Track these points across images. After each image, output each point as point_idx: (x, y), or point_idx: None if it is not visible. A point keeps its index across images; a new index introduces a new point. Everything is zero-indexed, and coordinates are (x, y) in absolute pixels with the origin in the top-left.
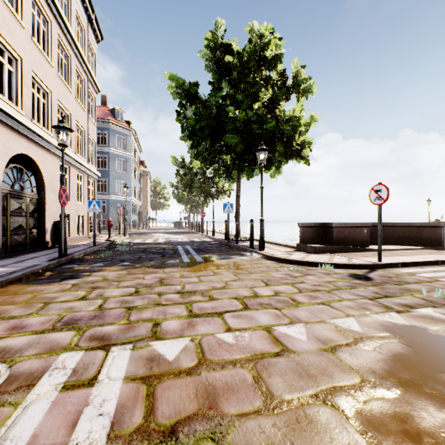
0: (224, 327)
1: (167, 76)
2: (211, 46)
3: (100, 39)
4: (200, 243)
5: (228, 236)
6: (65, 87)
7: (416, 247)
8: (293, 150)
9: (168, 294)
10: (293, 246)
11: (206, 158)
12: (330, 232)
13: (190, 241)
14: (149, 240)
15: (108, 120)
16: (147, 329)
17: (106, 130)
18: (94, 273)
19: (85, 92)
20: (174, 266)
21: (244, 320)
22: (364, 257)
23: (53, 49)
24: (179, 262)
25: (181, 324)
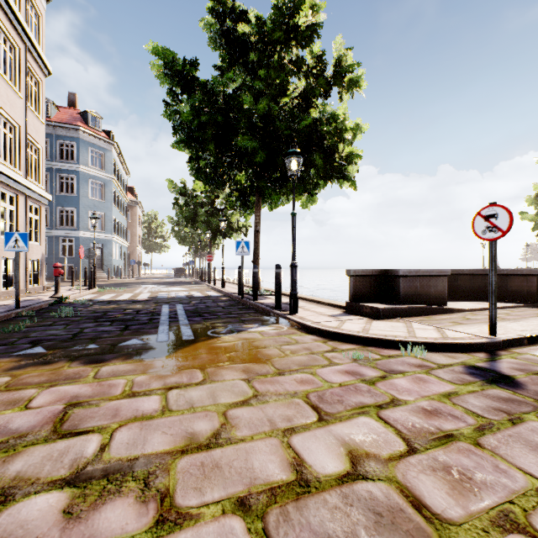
0: None
1: (150, 48)
2: (218, 11)
3: None
4: (201, 299)
5: (242, 290)
6: None
7: (509, 305)
8: (335, 166)
9: (33, 494)
10: (340, 305)
11: (211, 178)
12: (395, 284)
13: (186, 297)
14: (125, 295)
15: (77, 127)
16: None
17: (74, 140)
18: None
19: (20, 66)
20: (129, 356)
21: None
22: (458, 325)
23: None
24: (145, 343)
25: None
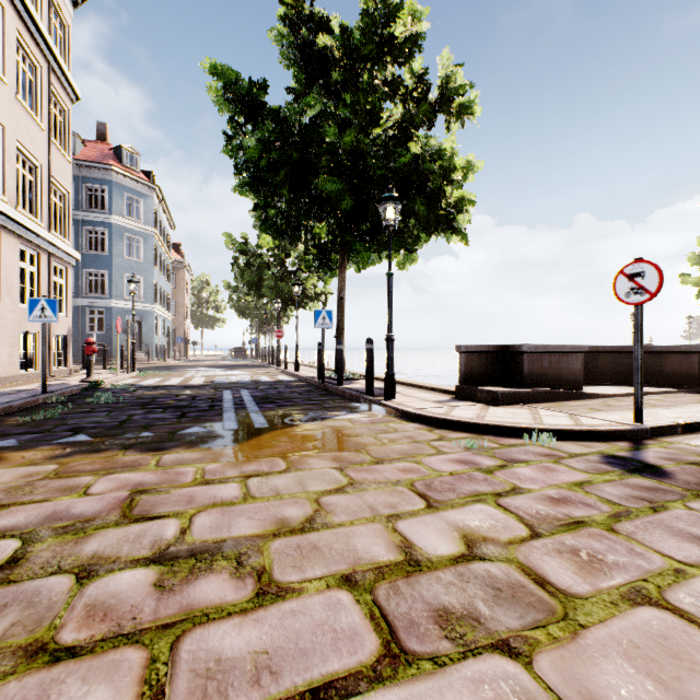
0: None
1: (206, 66)
2: (292, 19)
3: None
4: (271, 384)
5: (323, 372)
6: None
7: (663, 390)
8: (440, 215)
9: (118, 570)
10: (448, 390)
11: (283, 231)
12: (517, 363)
13: (252, 381)
14: (173, 379)
15: (109, 166)
16: None
17: (105, 183)
18: None
19: (42, 91)
20: (193, 444)
21: None
22: (596, 412)
23: None
24: (210, 431)
25: None
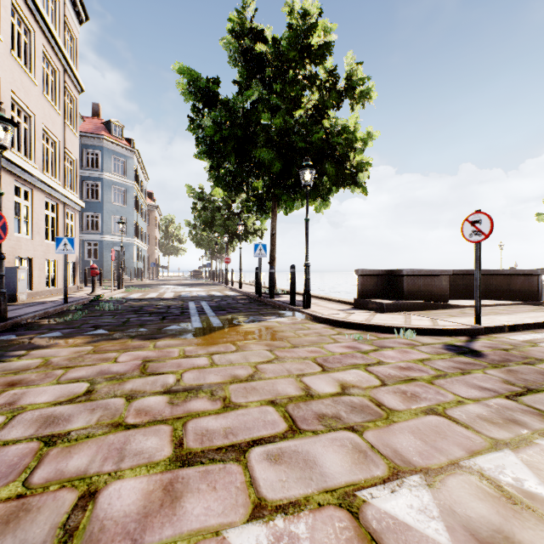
0: (249, 501)
1: (175, 68)
2: (237, 31)
3: (84, 18)
4: (222, 297)
5: (260, 289)
6: (25, 74)
7: (509, 302)
8: (346, 174)
9: (147, 396)
10: (349, 302)
11: (230, 185)
12: (399, 282)
13: (208, 296)
14: (151, 294)
15: (101, 136)
16: (54, 518)
17: (99, 149)
18: (34, 351)
19: (59, 87)
20: (174, 336)
21: (292, 471)
22: (452, 317)
23: (2, 15)
24: (184, 328)
25: (148, 492)
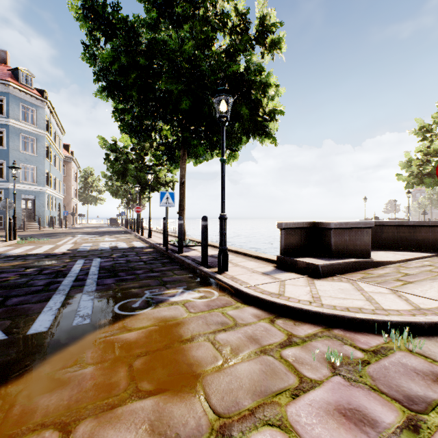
0: None
1: None
2: None
3: None
4: (124, 251)
5: (167, 242)
6: None
7: (424, 255)
8: (258, 121)
9: None
10: (270, 259)
11: (137, 131)
12: (326, 237)
13: (109, 248)
14: (43, 247)
15: (7, 82)
16: None
17: (4, 95)
18: None
19: None
20: None
21: None
22: (409, 285)
23: None
24: (4, 340)
25: None
